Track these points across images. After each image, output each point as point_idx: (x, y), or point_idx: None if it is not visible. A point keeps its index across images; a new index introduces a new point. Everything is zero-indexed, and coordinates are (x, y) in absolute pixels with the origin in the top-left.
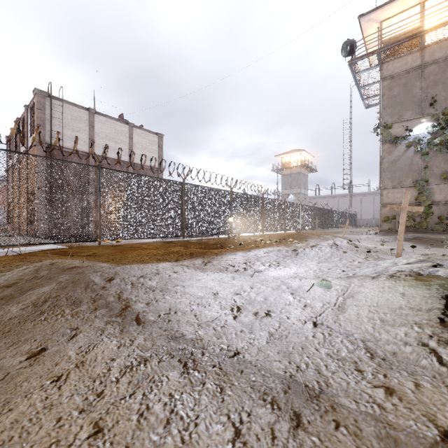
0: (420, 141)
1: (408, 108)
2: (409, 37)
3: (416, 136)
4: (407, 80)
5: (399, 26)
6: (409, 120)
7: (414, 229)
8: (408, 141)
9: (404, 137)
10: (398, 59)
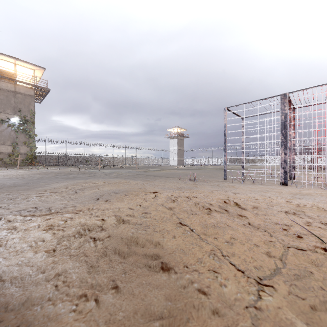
0: (14, 125)
1: (9, 108)
2: (10, 78)
3: (12, 122)
4: (8, 94)
5: (3, 63)
6: (9, 114)
7: (11, 165)
8: (9, 123)
9: (7, 122)
10: (3, 82)
